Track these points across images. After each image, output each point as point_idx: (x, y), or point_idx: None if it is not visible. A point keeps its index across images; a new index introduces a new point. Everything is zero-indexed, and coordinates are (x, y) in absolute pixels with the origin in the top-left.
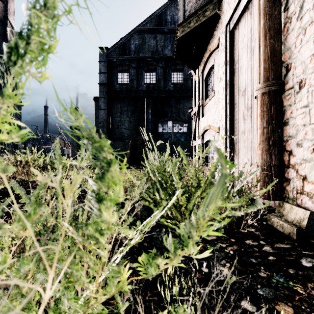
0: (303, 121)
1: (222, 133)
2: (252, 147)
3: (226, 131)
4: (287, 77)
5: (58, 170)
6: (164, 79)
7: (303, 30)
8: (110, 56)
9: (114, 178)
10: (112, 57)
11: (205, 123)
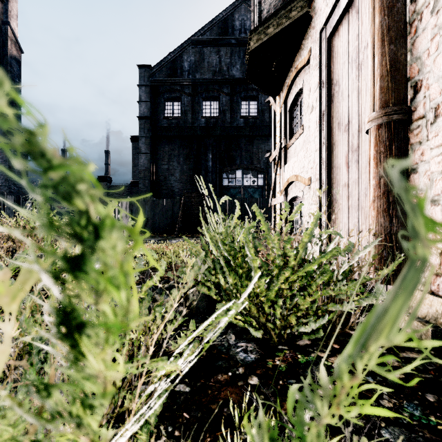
0: (441, 167)
1: (315, 186)
2: (360, 207)
3: (320, 184)
4: (415, 102)
5: (45, 241)
6: (231, 111)
7: (441, 29)
8: (154, 77)
9: (112, 269)
10: (156, 79)
11: (290, 172)
